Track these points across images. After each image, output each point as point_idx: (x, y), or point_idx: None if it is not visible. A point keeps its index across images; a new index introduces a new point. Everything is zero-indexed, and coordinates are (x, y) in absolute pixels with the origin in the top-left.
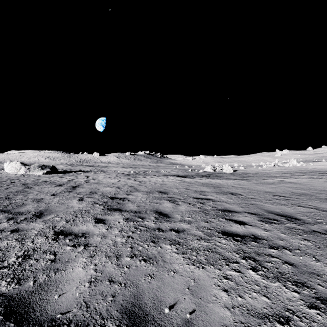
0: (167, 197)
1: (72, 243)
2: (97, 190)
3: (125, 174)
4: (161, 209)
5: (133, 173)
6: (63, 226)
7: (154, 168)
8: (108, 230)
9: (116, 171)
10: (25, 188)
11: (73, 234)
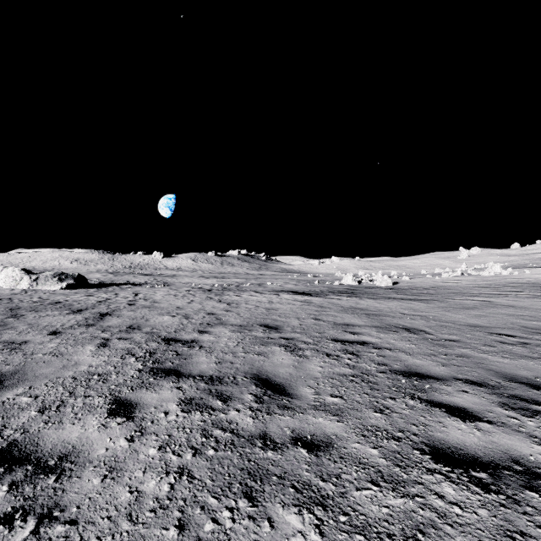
0: (280, 338)
1: (9, 505)
2: (144, 323)
3: (204, 289)
4: (269, 371)
5: (217, 288)
6: (23, 427)
7: (255, 279)
8: (130, 445)
9: (189, 284)
10: (9, 317)
11: (34, 461)
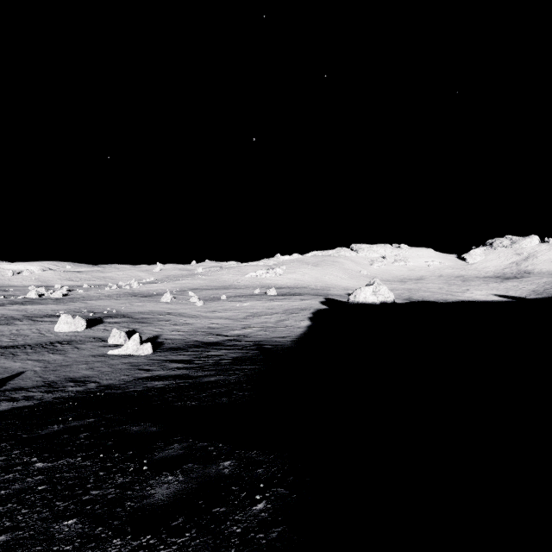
0: None
1: None
2: None
3: None
4: None
5: None
6: None
7: None
8: None
9: None
10: None
11: None
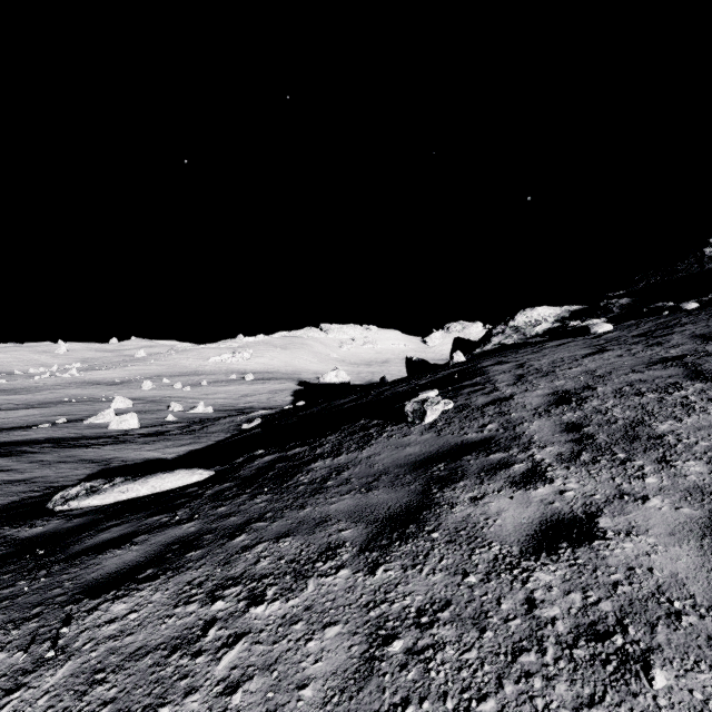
0: None
1: None
2: None
3: None
4: None
5: None
6: None
7: None
8: None
9: None
10: None
11: None
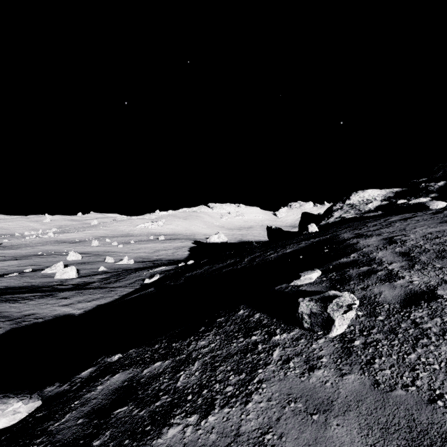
0: None
1: None
2: None
3: None
4: None
5: None
6: None
7: None
8: None
9: None
10: None
11: None
